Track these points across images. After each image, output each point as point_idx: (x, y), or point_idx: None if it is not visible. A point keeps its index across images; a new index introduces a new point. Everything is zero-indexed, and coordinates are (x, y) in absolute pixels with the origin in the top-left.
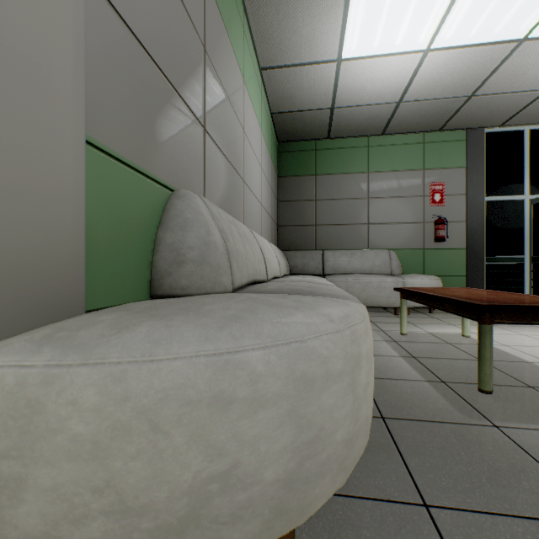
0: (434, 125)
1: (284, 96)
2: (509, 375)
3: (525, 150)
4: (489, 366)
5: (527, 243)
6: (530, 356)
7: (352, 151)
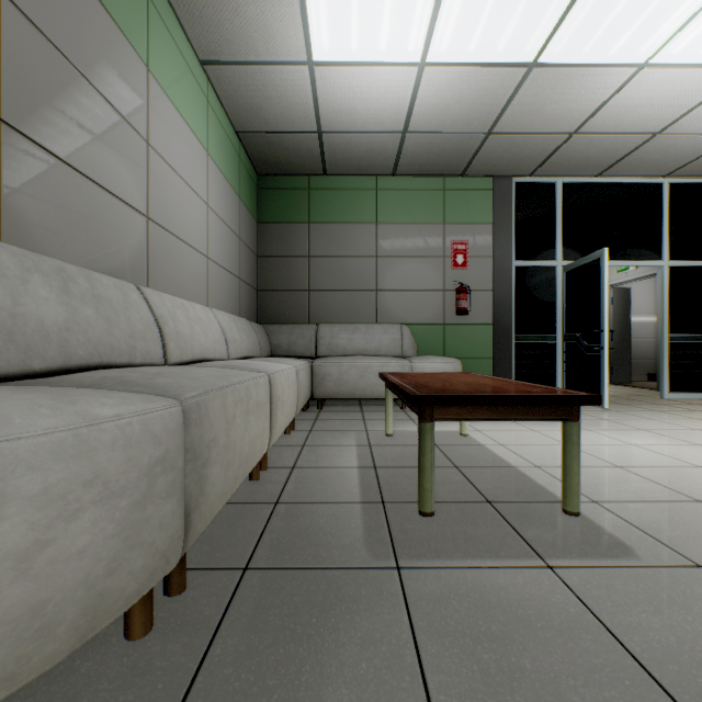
0: (454, 167)
1: (247, 108)
2: (475, 486)
3: (557, 206)
4: (429, 479)
5: (560, 319)
6: (519, 458)
7: (357, 194)
